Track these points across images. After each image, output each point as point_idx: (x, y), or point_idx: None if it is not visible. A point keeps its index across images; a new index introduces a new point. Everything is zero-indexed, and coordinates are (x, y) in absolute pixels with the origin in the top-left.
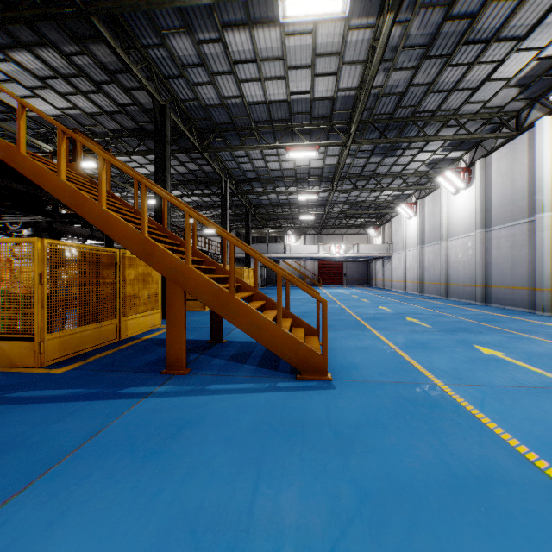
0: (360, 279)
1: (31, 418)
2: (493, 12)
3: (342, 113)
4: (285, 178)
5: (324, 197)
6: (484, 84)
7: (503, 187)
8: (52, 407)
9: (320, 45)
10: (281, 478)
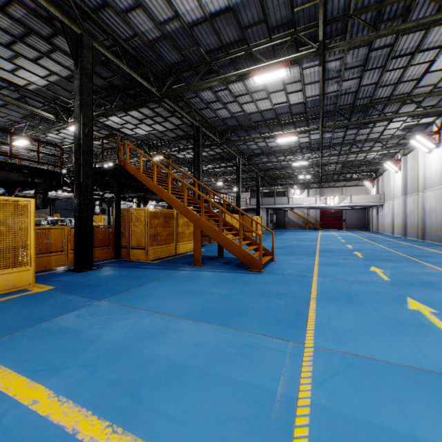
0: (358, 224)
1: (149, 272)
2: (407, 39)
3: (314, 109)
4: (283, 150)
5: (317, 160)
6: (424, 75)
7: None
8: (154, 270)
9: (286, 79)
10: (220, 287)
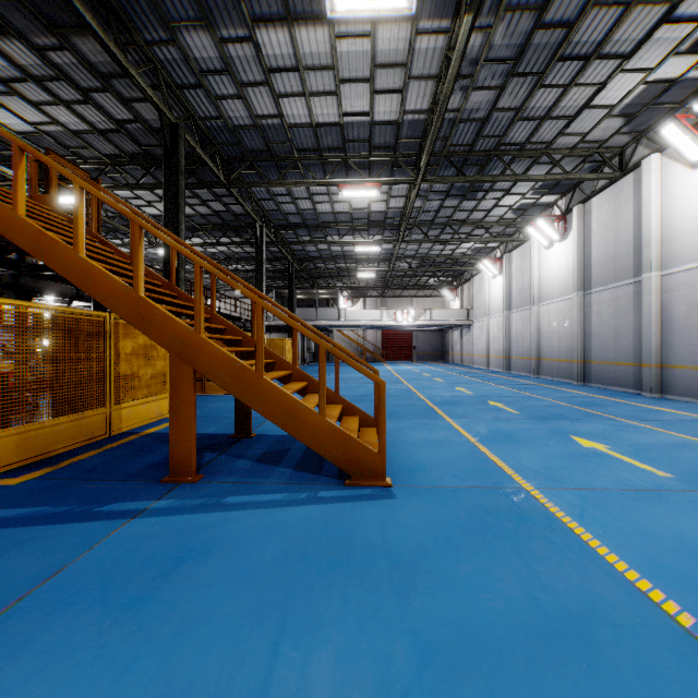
0: (433, 352)
1: None
2: (594, 21)
3: (410, 142)
4: (339, 224)
5: (388, 249)
6: (582, 111)
7: (605, 240)
8: None
9: (381, 52)
10: (313, 631)
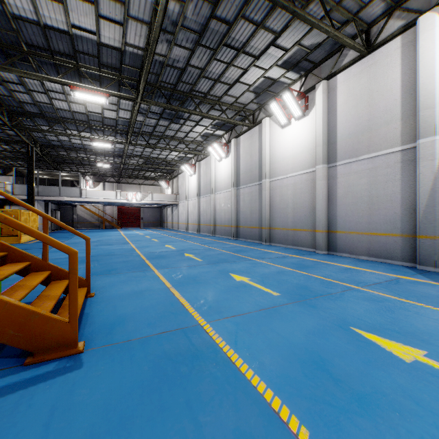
0: (154, 221)
1: None
2: (242, 28)
3: (132, 70)
4: (77, 121)
5: (121, 148)
6: (236, 83)
7: (246, 160)
8: None
9: None
10: None
